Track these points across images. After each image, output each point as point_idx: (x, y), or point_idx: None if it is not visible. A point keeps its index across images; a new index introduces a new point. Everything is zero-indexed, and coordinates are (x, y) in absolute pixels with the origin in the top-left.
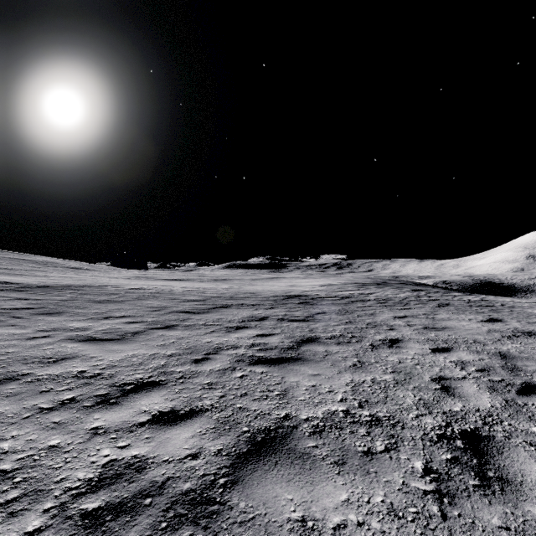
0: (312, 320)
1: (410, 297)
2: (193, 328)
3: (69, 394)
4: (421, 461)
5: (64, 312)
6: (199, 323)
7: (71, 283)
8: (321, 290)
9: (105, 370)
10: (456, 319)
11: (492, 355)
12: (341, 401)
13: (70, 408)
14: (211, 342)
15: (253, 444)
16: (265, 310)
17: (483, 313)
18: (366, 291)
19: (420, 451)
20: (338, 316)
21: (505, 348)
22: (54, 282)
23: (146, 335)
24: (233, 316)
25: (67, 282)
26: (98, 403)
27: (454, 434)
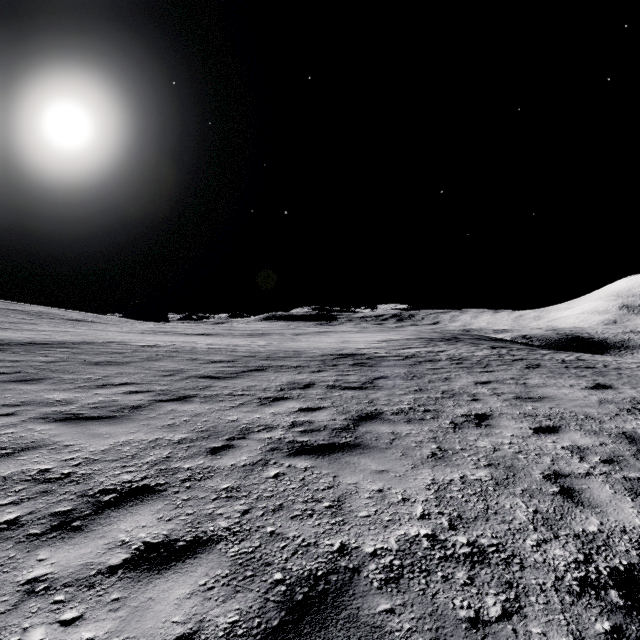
0: (372, 387)
1: (490, 356)
2: (216, 400)
3: (12, 511)
4: (565, 637)
5: (45, 379)
6: (224, 393)
7: (67, 339)
8: (379, 347)
9: (78, 468)
10: (554, 385)
11: (615, 437)
12: (422, 518)
13: (5, 539)
14: (237, 421)
15: (289, 608)
16: (310, 374)
17: (586, 377)
18: (435, 349)
19: (558, 616)
20: (404, 382)
21: (629, 427)
22: (45, 338)
23: (150, 410)
24: (269, 383)
25: (62, 338)
26: (52, 528)
27: (602, 577)
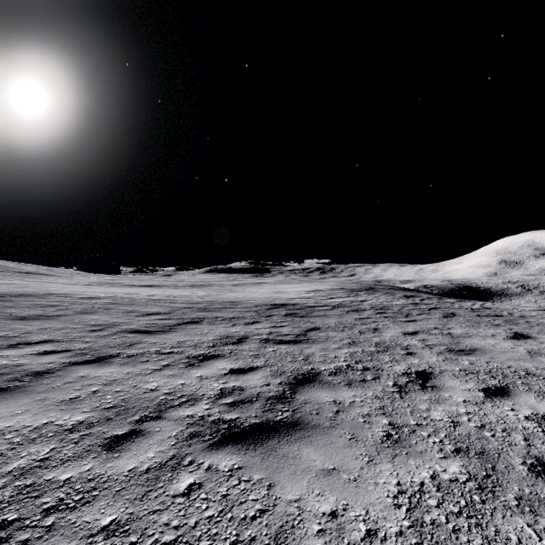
0: (305, 340)
1: (408, 305)
2: (139, 361)
3: None
4: None
5: None
6: (151, 351)
7: (7, 291)
8: (308, 297)
9: None
10: (478, 335)
11: None
12: None
13: None
14: (156, 391)
15: None
16: (244, 326)
17: (501, 326)
18: (358, 298)
19: None
20: (337, 334)
21: None
22: None
23: (56, 378)
24: (201, 337)
25: (2, 290)
26: None
27: None
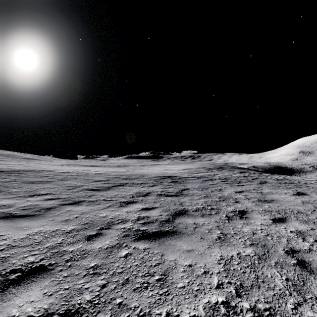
0: (181, 195)
1: (240, 177)
2: (95, 203)
3: None
4: None
5: (0, 191)
6: (101, 199)
7: (20, 169)
8: (184, 172)
9: (1, 252)
10: (276, 193)
11: None
12: (218, 287)
13: None
14: (106, 217)
15: None
16: (148, 187)
17: (291, 188)
18: (212, 173)
19: None
20: (198, 192)
21: None
22: (8, 168)
23: (56, 210)
24: (126, 193)
25: (17, 168)
26: None
27: None
